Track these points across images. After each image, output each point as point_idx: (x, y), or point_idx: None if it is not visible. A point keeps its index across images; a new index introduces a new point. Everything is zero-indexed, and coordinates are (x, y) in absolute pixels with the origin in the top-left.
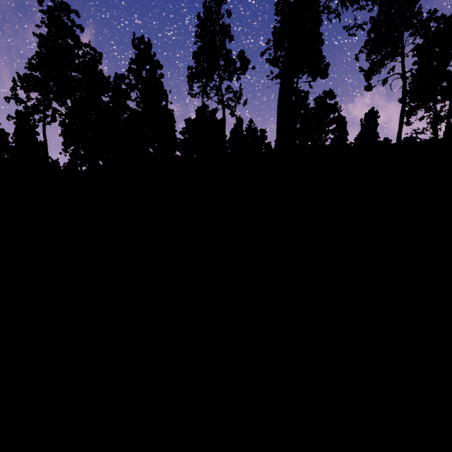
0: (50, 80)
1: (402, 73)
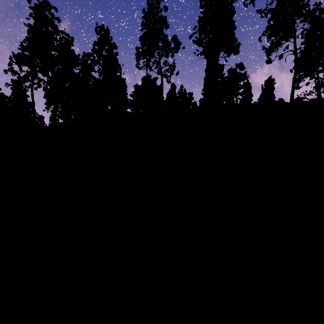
0: (36, 57)
1: (294, 50)
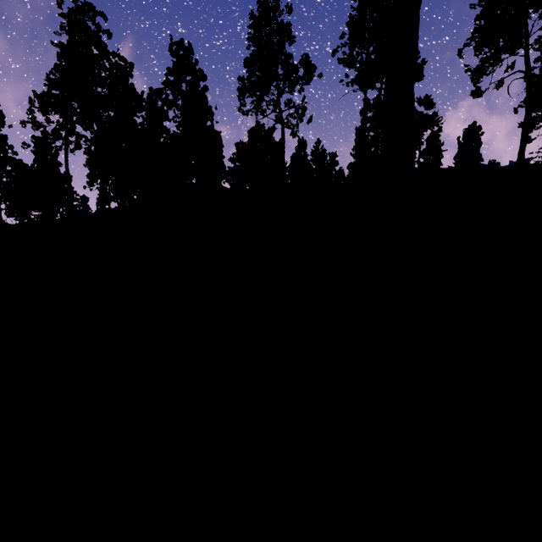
0: (71, 98)
1: (526, 70)
